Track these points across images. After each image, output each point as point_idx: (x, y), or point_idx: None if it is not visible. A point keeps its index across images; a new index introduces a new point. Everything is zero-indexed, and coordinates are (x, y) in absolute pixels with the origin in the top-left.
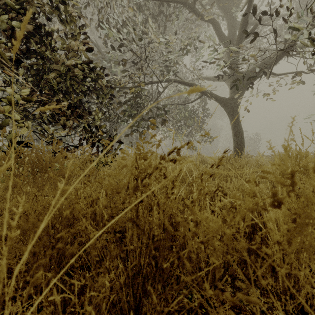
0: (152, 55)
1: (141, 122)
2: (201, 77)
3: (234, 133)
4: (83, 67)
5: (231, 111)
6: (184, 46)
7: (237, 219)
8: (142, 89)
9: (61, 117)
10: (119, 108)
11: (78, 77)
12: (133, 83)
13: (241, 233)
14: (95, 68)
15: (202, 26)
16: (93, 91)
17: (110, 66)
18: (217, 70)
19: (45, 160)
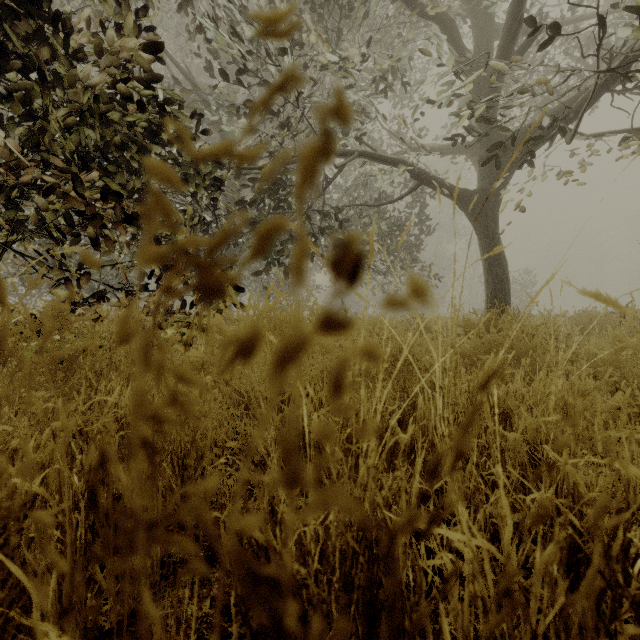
0: (309, 91)
1: (285, 243)
2: (415, 147)
3: (486, 266)
4: (142, 101)
5: (480, 219)
6: (381, 74)
7: (620, 541)
8: (288, 170)
9: (90, 220)
10: (238, 211)
11: (135, 129)
12: (268, 156)
13: (636, 592)
14: (170, 103)
15: (420, 28)
16: (175, 166)
17: (219, 125)
18: (456, 122)
19: (1, 321)
